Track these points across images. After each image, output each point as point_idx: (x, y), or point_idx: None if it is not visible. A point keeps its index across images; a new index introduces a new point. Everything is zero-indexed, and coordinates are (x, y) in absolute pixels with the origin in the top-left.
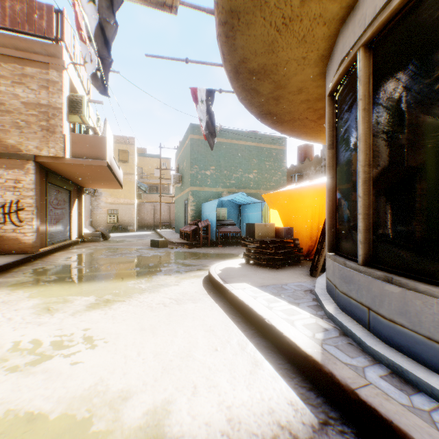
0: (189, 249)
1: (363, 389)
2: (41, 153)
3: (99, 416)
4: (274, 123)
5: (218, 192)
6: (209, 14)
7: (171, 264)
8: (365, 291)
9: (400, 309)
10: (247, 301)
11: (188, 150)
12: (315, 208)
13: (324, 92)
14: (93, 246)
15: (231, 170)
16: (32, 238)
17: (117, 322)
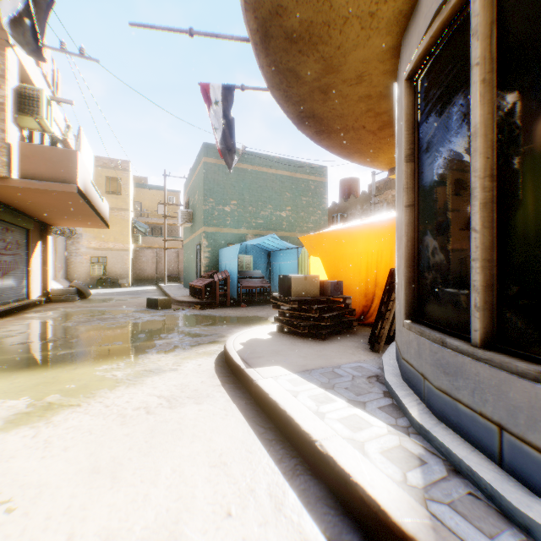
0: (201, 310)
1: None
2: None
3: None
4: (318, 133)
5: (241, 234)
6: None
7: (172, 334)
8: (491, 395)
9: None
10: (283, 402)
11: (201, 178)
12: (371, 255)
13: (392, 84)
14: (62, 308)
15: (258, 206)
16: None
17: (52, 453)
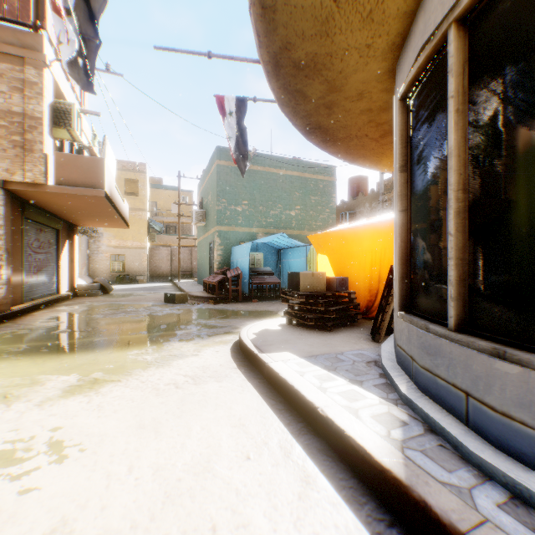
0: (215, 305)
1: (479, 533)
2: (13, 178)
3: None
4: (324, 141)
5: (252, 233)
6: None
7: (190, 325)
8: (460, 369)
9: (521, 399)
10: (291, 379)
11: (214, 180)
12: (375, 253)
13: (391, 99)
14: (89, 302)
15: (268, 205)
16: (0, 292)
17: (105, 414)
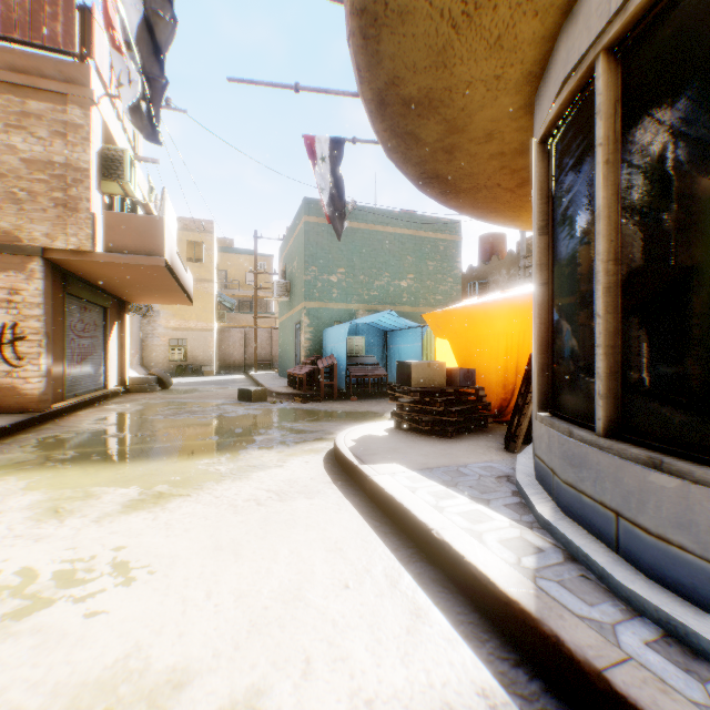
0: (302, 404)
1: (619, 671)
2: (54, 244)
3: None
4: (443, 193)
5: (350, 310)
6: (334, 2)
7: (272, 430)
8: (609, 483)
9: (679, 518)
10: (400, 496)
11: (302, 241)
12: (511, 337)
13: (529, 140)
14: (143, 399)
15: (371, 274)
16: (39, 386)
17: (174, 534)
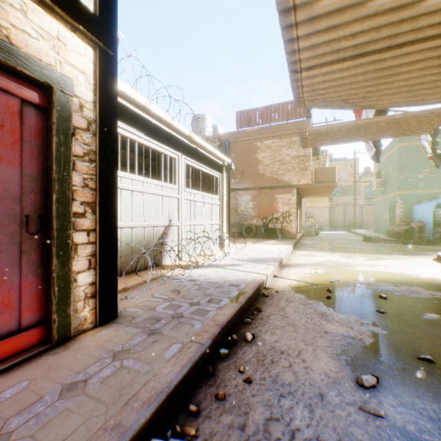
0: (402, 245)
1: None
2: (299, 183)
3: (410, 275)
4: None
5: (432, 193)
6: None
7: (395, 251)
8: None
9: None
10: None
11: (395, 158)
12: None
13: None
14: (316, 239)
15: None
16: (295, 231)
17: (390, 264)
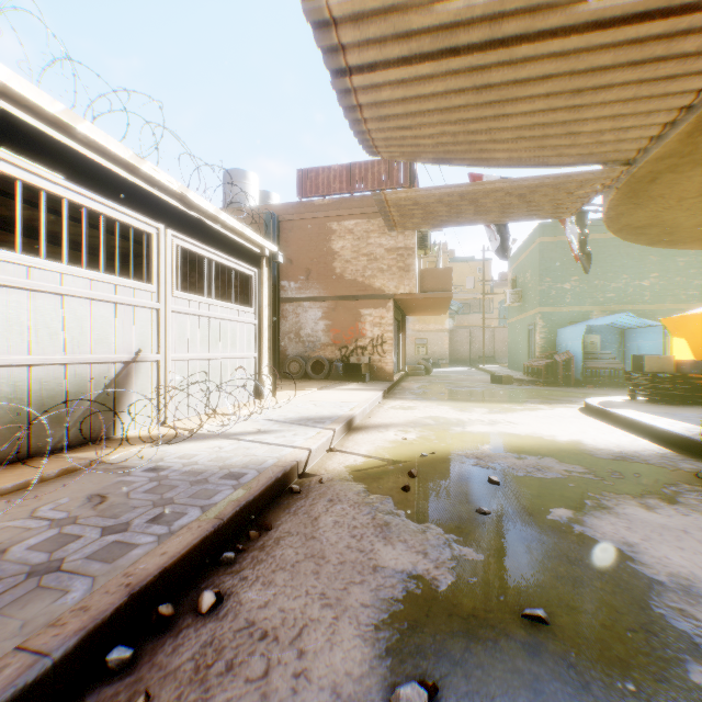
0: (543, 387)
1: None
2: (398, 291)
3: (545, 437)
4: (669, 245)
5: (583, 312)
6: None
7: (532, 397)
8: None
9: None
10: (629, 416)
11: (535, 258)
12: None
13: None
14: (425, 380)
15: (605, 278)
16: (391, 367)
17: (520, 419)
